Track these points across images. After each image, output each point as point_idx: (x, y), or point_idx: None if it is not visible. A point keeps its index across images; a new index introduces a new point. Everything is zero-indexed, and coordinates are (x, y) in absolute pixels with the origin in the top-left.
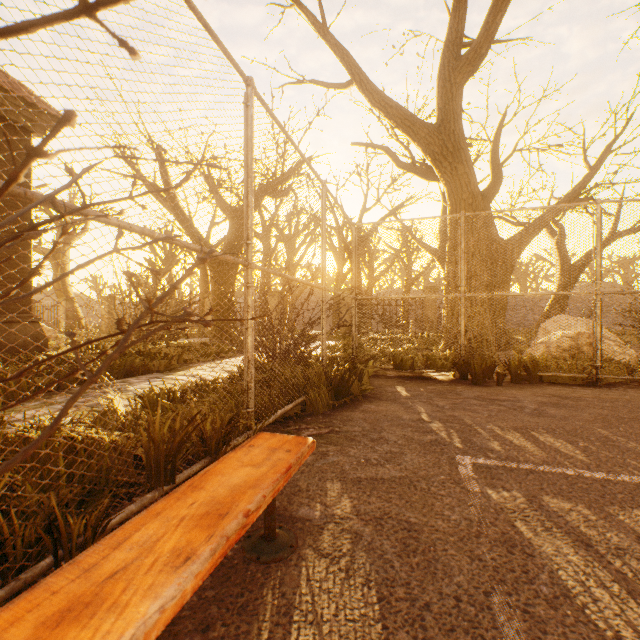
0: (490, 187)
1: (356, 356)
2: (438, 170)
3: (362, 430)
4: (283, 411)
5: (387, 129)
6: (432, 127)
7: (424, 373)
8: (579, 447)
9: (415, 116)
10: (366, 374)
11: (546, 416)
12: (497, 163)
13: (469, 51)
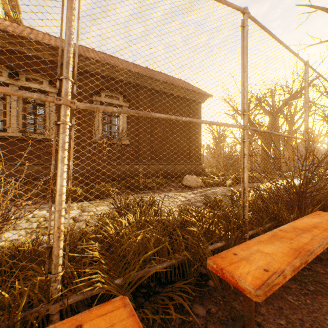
0: None
1: None
2: None
3: None
4: None
5: None
6: None
7: None
8: None
9: None
10: None
11: None
12: None
13: None
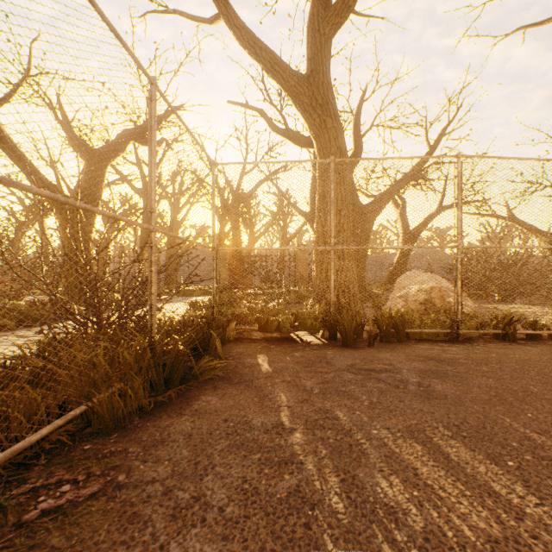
0: (353, 156)
1: (217, 316)
2: (308, 122)
3: (170, 474)
4: (9, 453)
5: (262, 92)
6: (302, 77)
7: (293, 333)
8: (514, 473)
9: (285, 63)
10: (219, 343)
11: (437, 397)
12: (359, 135)
13: (338, 1)
